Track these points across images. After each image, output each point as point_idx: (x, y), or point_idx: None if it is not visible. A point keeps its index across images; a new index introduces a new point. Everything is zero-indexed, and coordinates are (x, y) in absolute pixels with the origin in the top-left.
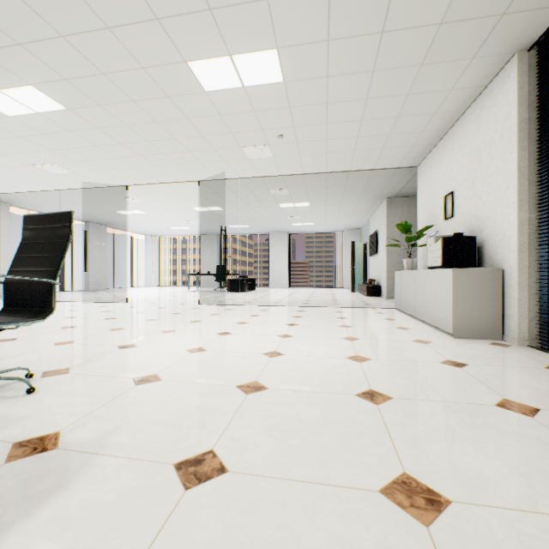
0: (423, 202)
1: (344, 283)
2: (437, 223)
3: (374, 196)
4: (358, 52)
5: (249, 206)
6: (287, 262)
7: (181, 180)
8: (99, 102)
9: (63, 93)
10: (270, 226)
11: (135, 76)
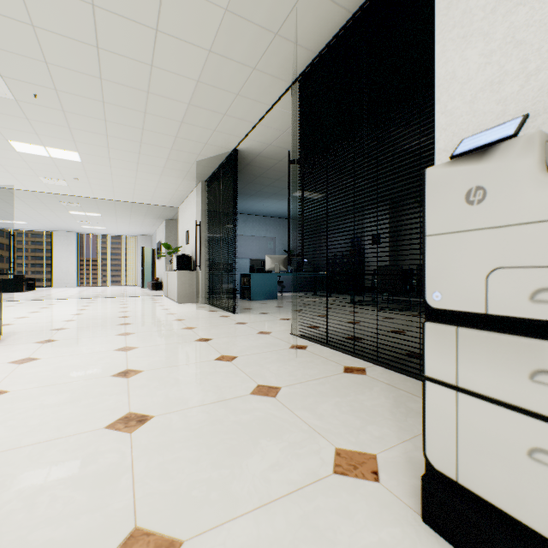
0: (181, 230)
1: (137, 281)
2: (185, 245)
3: (156, 217)
4: (127, 164)
5: (33, 208)
6: (76, 262)
7: None
8: None
9: None
10: (56, 226)
11: None
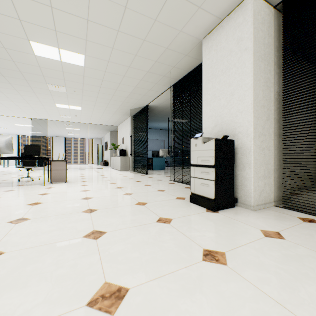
0: (119, 137)
1: (94, 162)
2: (121, 144)
3: (106, 130)
4: (100, 110)
5: (50, 127)
6: (64, 152)
7: (22, 117)
8: (13, 101)
9: (1, 98)
10: (56, 134)
11: (36, 102)
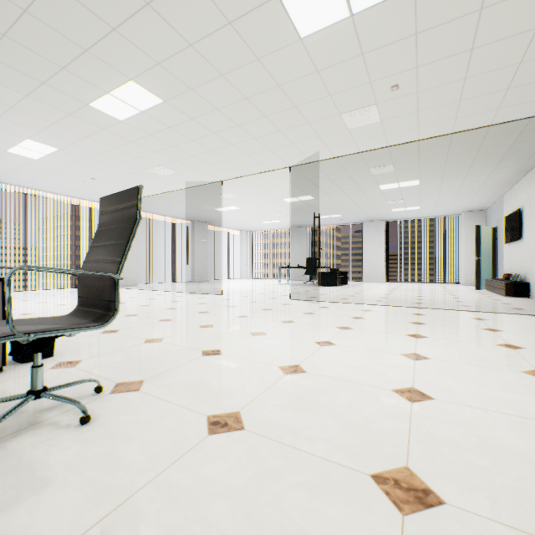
0: None
1: (460, 278)
2: None
3: (520, 161)
4: None
5: (342, 191)
6: (384, 254)
7: (271, 168)
8: (190, 86)
9: (158, 82)
10: (365, 214)
11: (222, 39)
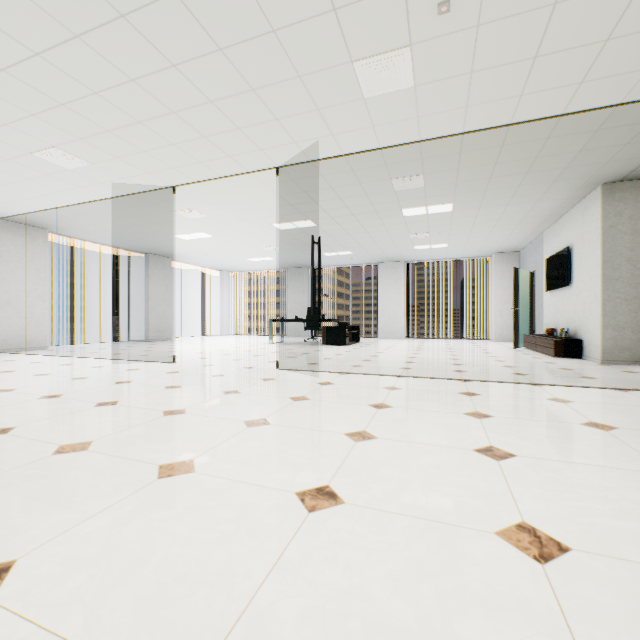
0: None
1: (490, 333)
2: None
3: (578, 182)
4: None
5: (354, 216)
6: (404, 303)
7: (249, 169)
8: None
9: None
10: (381, 252)
11: None
